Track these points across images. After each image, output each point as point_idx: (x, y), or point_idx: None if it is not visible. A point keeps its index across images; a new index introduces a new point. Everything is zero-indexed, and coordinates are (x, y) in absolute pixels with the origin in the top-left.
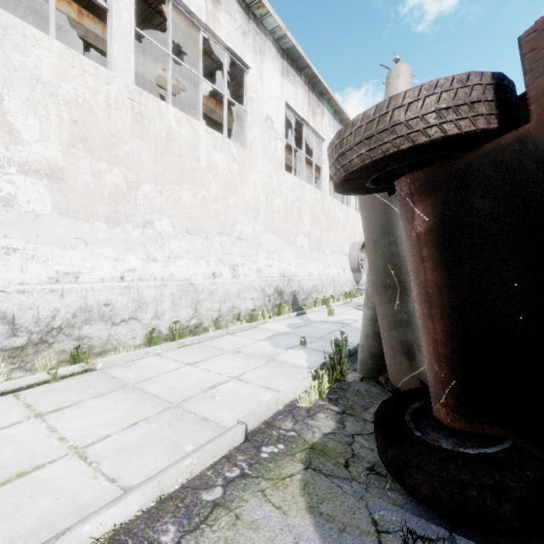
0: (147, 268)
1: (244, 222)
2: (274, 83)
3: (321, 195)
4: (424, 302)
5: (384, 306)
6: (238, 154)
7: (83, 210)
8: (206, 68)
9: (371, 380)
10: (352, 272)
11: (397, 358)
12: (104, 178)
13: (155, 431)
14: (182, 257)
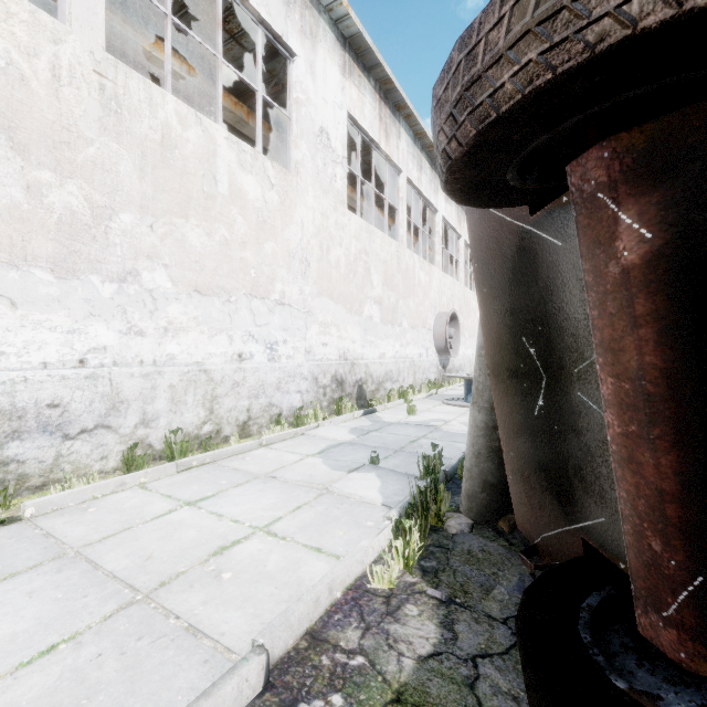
0: (128, 345)
1: (287, 279)
2: (332, 83)
3: (397, 246)
4: (633, 410)
5: (512, 408)
6: (278, 179)
7: (7, 247)
8: (234, 60)
9: (485, 526)
10: (437, 353)
11: (535, 496)
12: (49, 198)
13: (85, 669)
14: (188, 329)
